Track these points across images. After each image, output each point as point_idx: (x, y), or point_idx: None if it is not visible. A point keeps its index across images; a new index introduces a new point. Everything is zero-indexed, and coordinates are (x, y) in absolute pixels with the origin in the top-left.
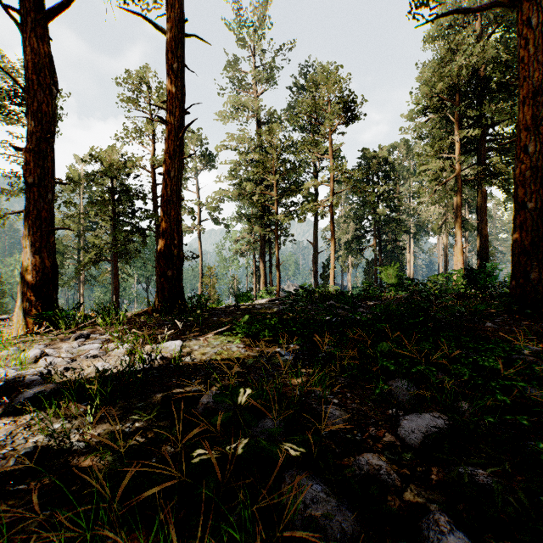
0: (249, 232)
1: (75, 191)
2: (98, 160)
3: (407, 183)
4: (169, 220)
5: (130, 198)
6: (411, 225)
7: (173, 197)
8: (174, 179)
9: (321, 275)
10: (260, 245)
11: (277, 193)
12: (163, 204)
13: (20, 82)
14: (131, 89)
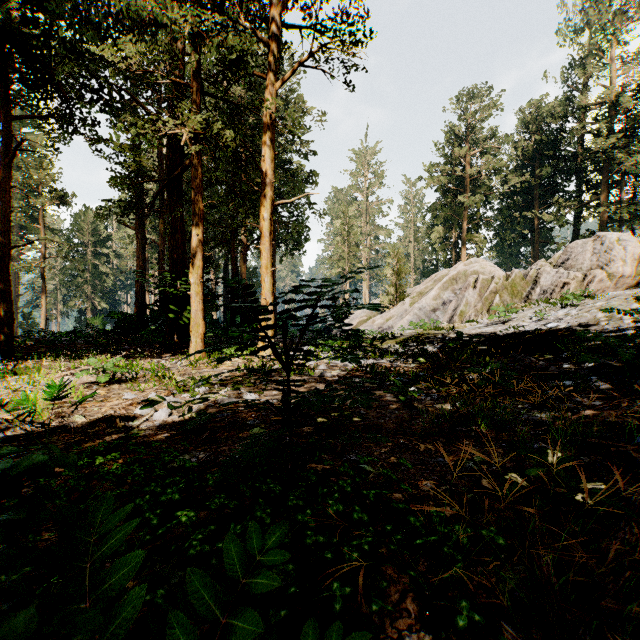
0: None
1: None
2: None
3: None
4: None
5: None
6: None
7: None
8: None
9: (22, 324)
10: None
11: None
12: None
13: None
14: None
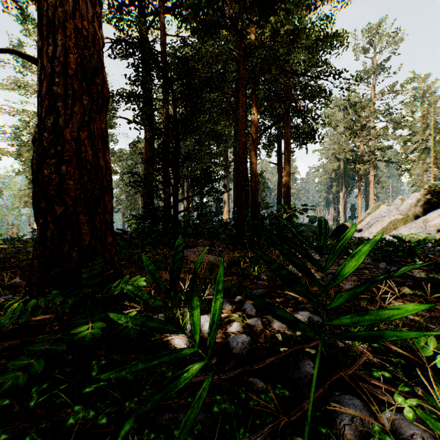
0: (29, 187)
1: None
2: None
3: None
4: None
5: None
6: None
7: None
8: None
9: None
10: None
11: None
12: None
13: None
14: None
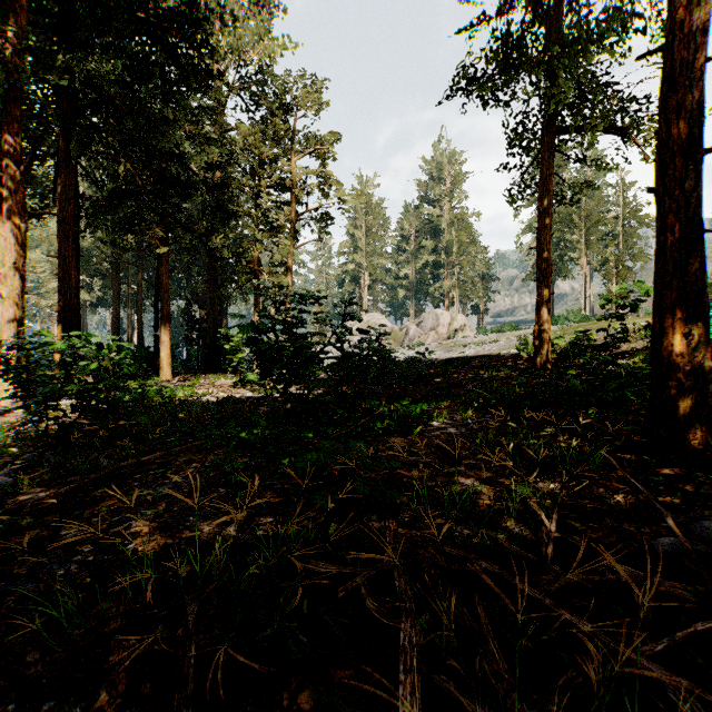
0: None
1: None
2: None
3: None
4: None
5: None
6: None
7: None
8: None
9: None
10: None
11: None
12: None
13: None
14: None
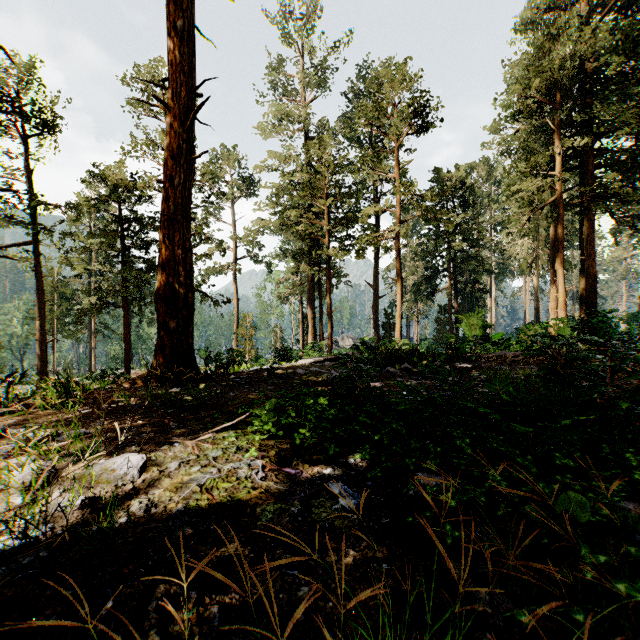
0: (294, 271)
1: (76, 220)
2: (104, 181)
3: (487, 213)
4: (172, 247)
5: (144, 229)
6: (492, 263)
7: (178, 214)
8: (179, 188)
9: (383, 324)
10: (308, 288)
11: (328, 222)
12: (163, 225)
13: (7, 83)
14: (145, 90)
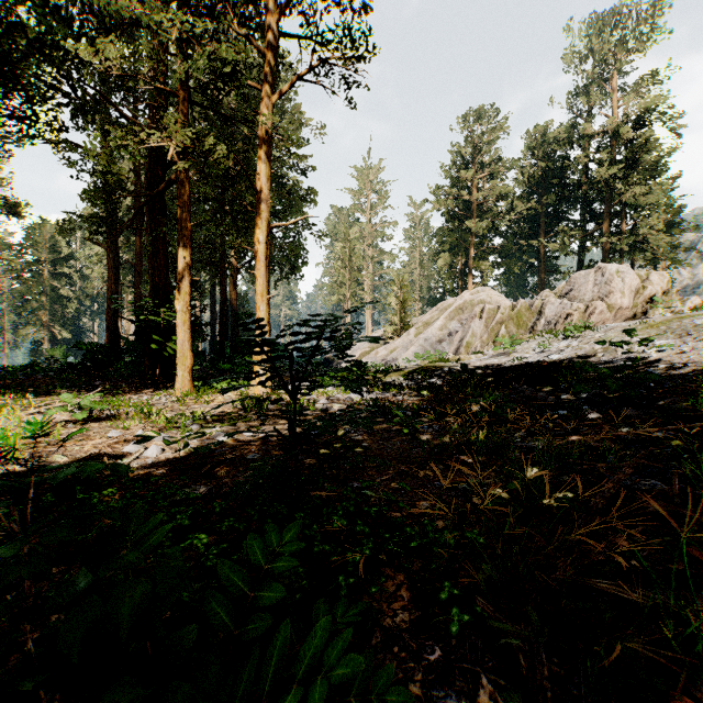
0: None
1: None
2: None
3: None
4: None
5: None
6: None
7: None
8: None
9: None
10: None
11: None
12: None
13: None
14: None
